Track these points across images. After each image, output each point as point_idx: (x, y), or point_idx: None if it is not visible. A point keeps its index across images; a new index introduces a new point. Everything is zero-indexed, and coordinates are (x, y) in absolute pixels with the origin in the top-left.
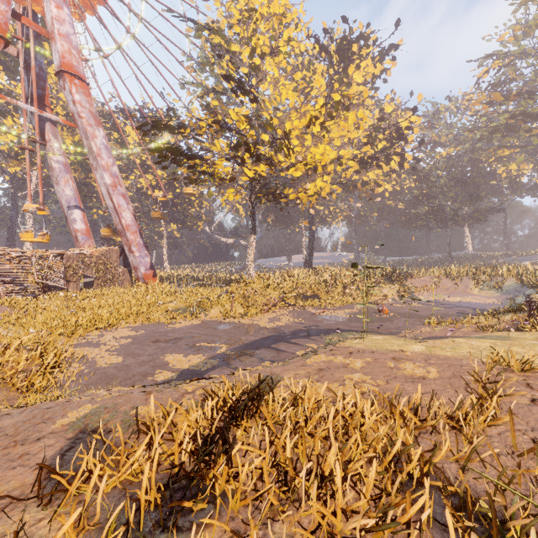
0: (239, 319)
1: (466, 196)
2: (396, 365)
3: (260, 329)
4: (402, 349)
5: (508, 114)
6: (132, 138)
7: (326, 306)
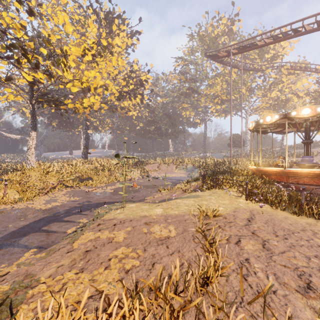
0: (13, 204)
1: (171, 123)
2: (148, 229)
3: (34, 212)
4: (149, 213)
5: (186, 88)
6: None
7: (97, 185)
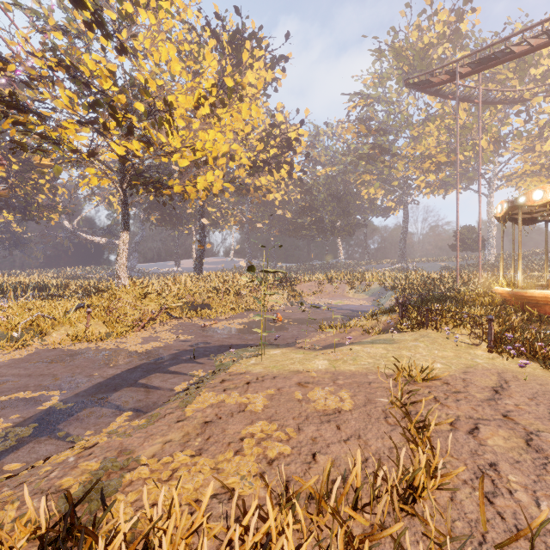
0: (99, 342)
1: (341, 211)
2: (304, 394)
3: (127, 355)
4: (305, 367)
5: (370, 146)
6: None
7: (218, 316)
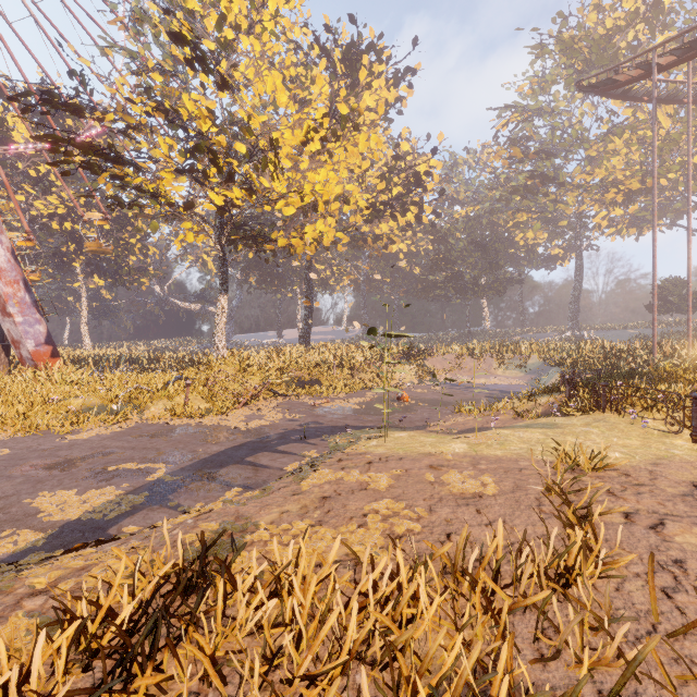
0: (199, 418)
1: (486, 263)
2: (437, 477)
3: (230, 432)
4: (439, 450)
5: (527, 174)
6: (20, 134)
7: (329, 394)
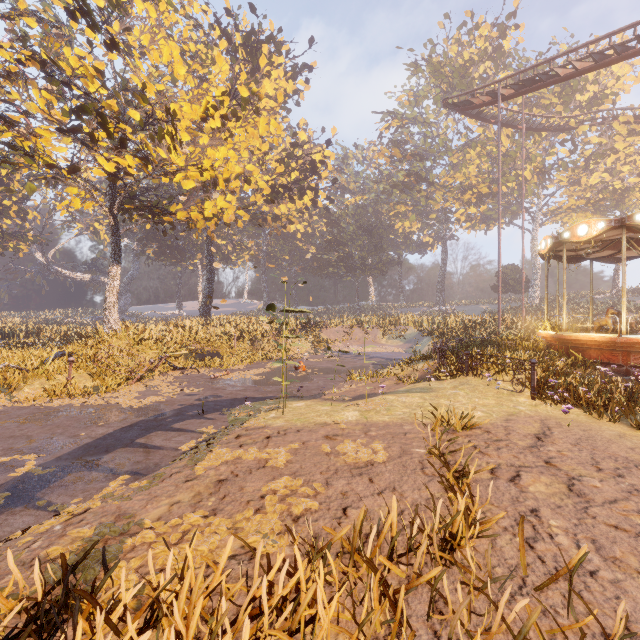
0: (84, 397)
1: (372, 246)
2: (332, 447)
3: (120, 411)
4: (334, 419)
5: (405, 172)
6: None
7: (230, 366)
